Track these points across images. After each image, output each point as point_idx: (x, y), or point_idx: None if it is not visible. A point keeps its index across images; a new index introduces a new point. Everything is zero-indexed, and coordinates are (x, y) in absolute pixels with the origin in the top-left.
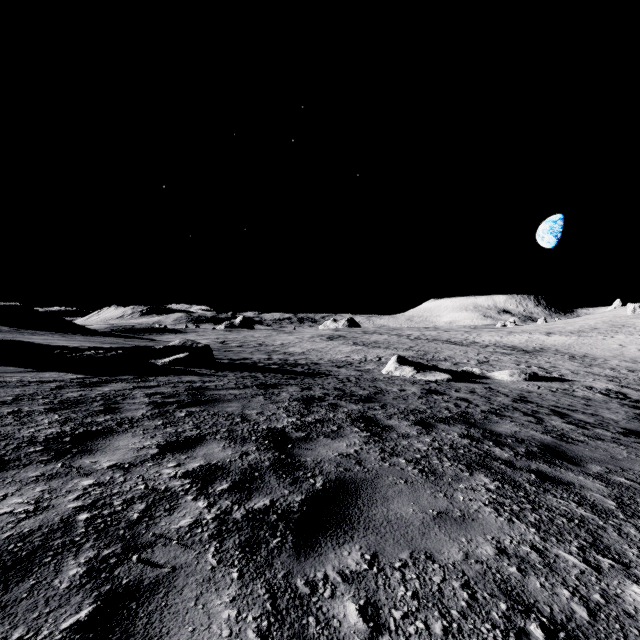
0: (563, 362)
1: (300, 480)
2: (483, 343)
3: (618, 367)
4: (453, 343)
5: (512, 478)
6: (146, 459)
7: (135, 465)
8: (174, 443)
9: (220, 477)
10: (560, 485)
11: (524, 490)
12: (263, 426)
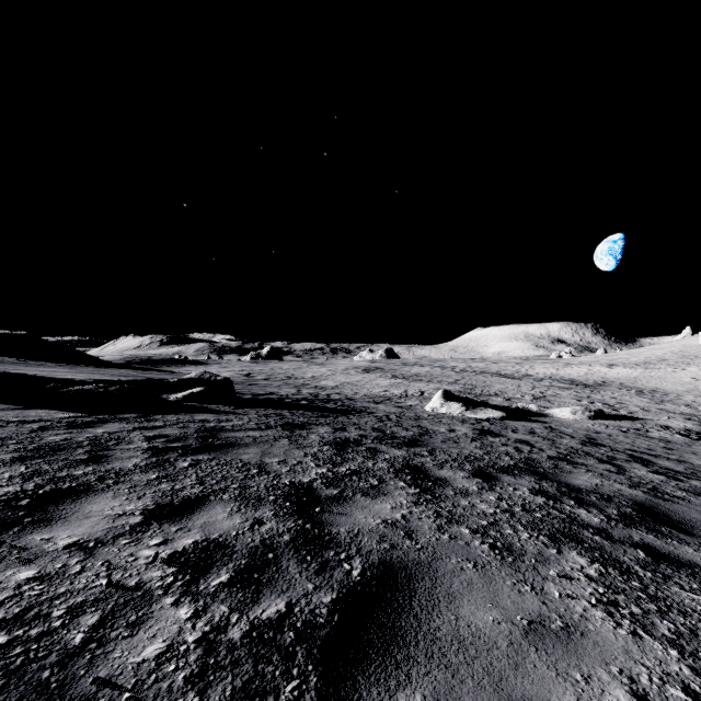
0: (630, 397)
1: (330, 565)
2: (537, 376)
3: (694, 403)
4: (503, 376)
5: (615, 557)
6: (122, 533)
7: (104, 543)
8: (166, 507)
9: (219, 562)
10: (682, 568)
11: (637, 577)
12: (285, 480)
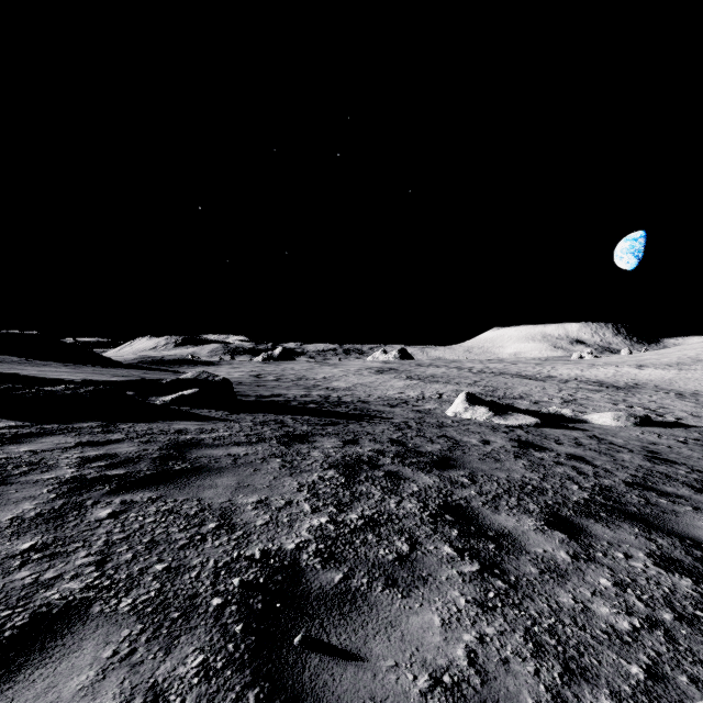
0: (672, 401)
1: None
2: (561, 377)
3: None
4: (525, 377)
5: None
6: None
7: None
8: None
9: None
10: None
11: None
12: (255, 547)
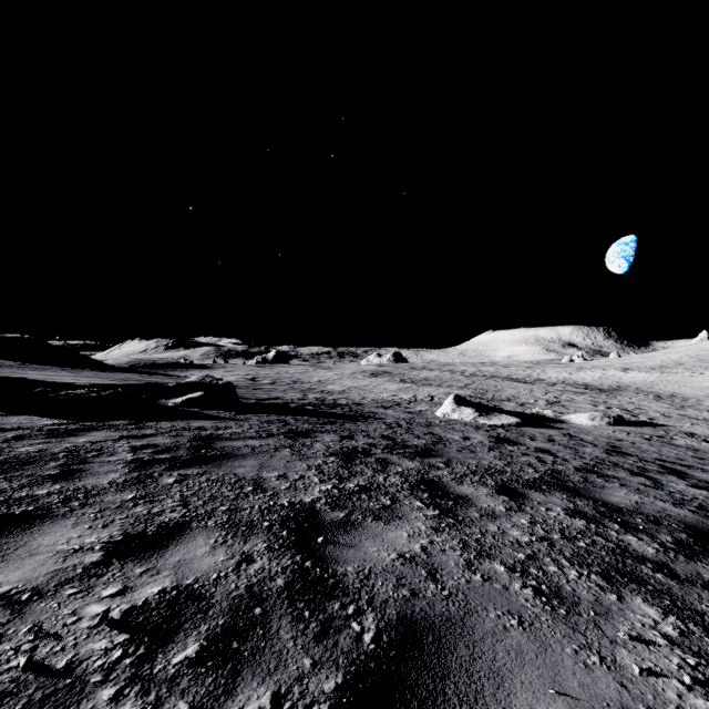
0: (649, 403)
1: (334, 625)
2: (550, 380)
3: None
4: (515, 380)
5: (690, 605)
6: (70, 578)
7: (42, 595)
8: (135, 538)
9: (188, 623)
10: None
11: None
12: (283, 500)
